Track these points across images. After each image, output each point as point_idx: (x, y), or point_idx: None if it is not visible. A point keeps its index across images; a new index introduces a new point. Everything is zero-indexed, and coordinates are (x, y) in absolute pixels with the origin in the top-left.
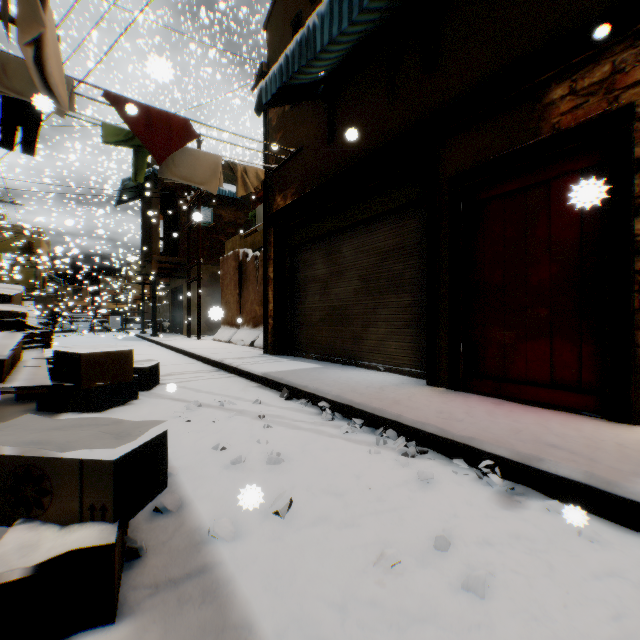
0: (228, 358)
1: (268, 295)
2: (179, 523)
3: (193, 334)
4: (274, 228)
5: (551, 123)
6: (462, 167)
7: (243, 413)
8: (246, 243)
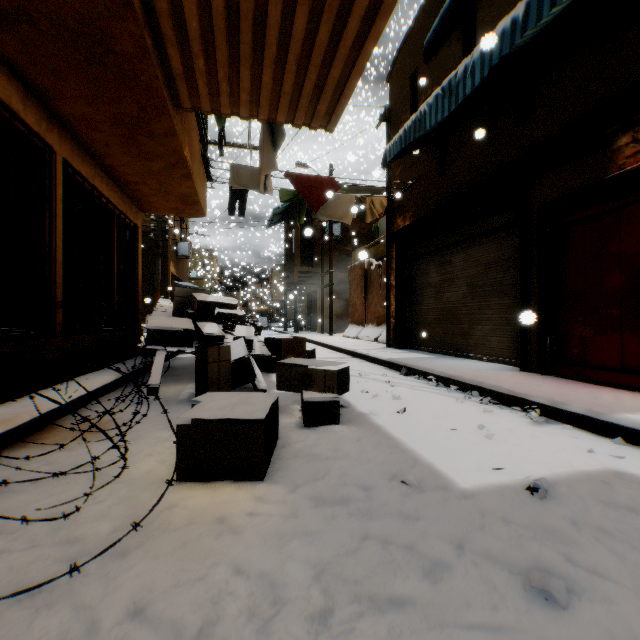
0: (359, 349)
1: (390, 299)
2: (353, 410)
3: (325, 332)
4: (395, 244)
5: (617, 164)
6: (548, 197)
7: (375, 380)
8: (370, 253)
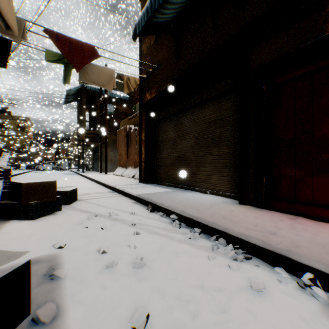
0: (119, 185)
1: (141, 149)
2: None
3: (103, 171)
4: (145, 111)
5: None
6: (264, 63)
7: (122, 221)
8: (131, 122)
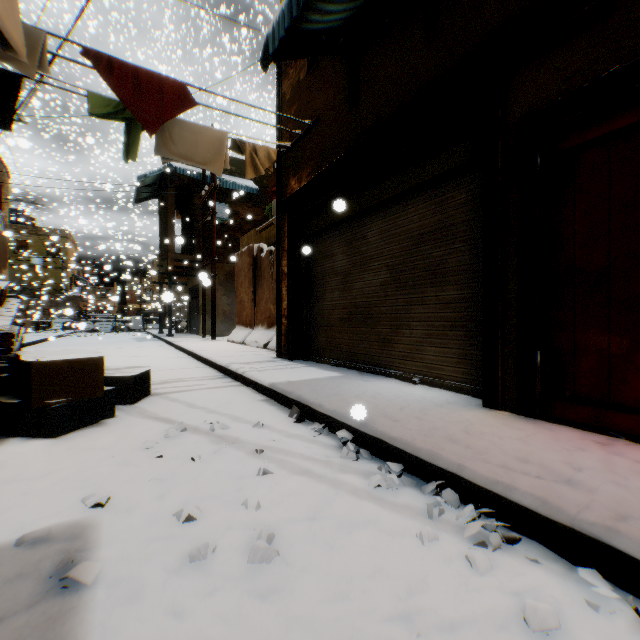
0: (235, 363)
1: (281, 292)
2: None
3: (209, 334)
4: (288, 215)
5: None
6: (538, 106)
7: (236, 443)
8: (261, 238)
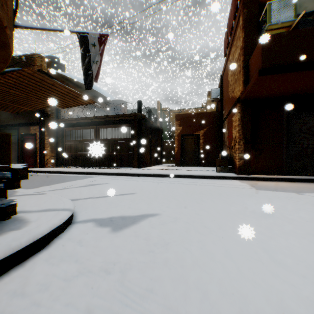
0: None
1: None
2: None
3: None
4: None
5: (32, 131)
6: (23, 133)
7: None
8: None
